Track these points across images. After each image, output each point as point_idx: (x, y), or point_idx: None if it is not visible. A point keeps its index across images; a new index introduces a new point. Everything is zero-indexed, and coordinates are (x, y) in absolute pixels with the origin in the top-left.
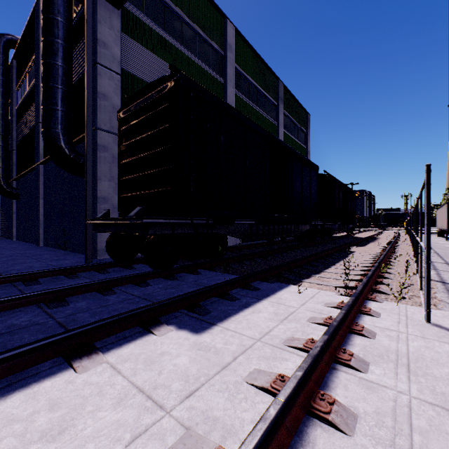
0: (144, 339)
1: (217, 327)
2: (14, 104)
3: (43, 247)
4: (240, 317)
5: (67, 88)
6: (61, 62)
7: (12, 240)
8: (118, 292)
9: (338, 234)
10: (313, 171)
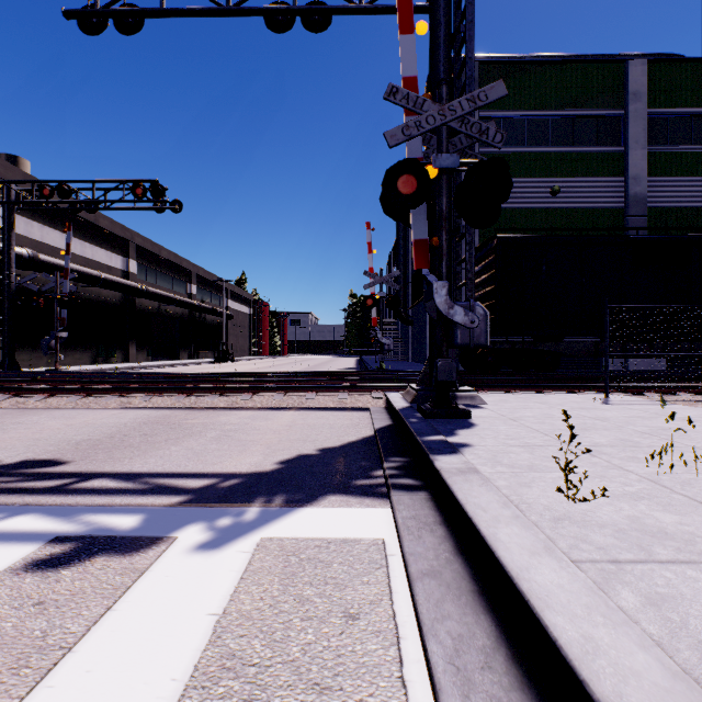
0: None
1: None
2: (409, 242)
3: None
4: None
5: None
6: None
7: (408, 361)
8: None
9: None
10: None
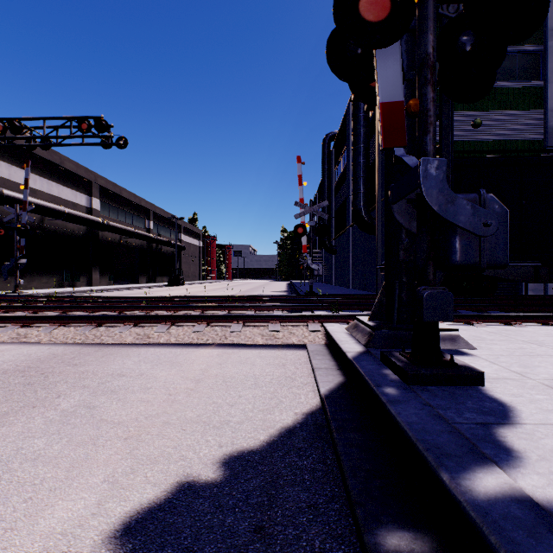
0: None
1: None
2: (333, 183)
3: (352, 289)
4: None
5: (366, 175)
6: (362, 159)
7: (332, 285)
8: None
9: None
10: None
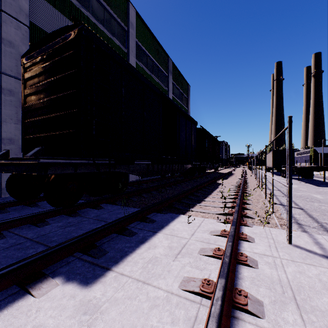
0: (15, 307)
1: (111, 273)
2: None
3: None
4: (137, 256)
5: None
6: None
7: None
8: (9, 235)
9: (208, 171)
10: (193, 125)
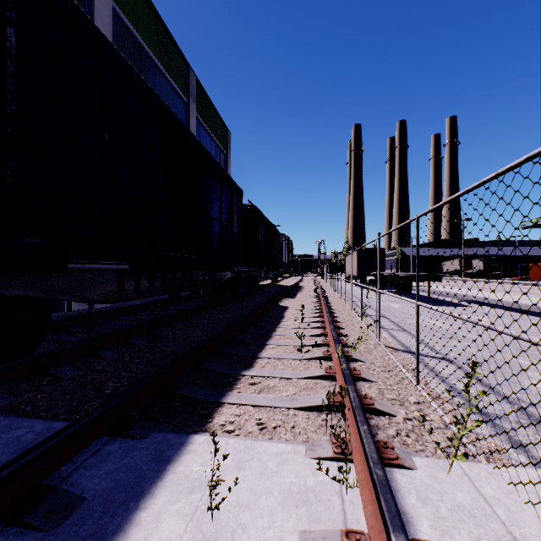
0: None
1: None
2: None
3: None
4: None
5: None
6: None
7: None
8: None
9: (262, 282)
10: (236, 196)
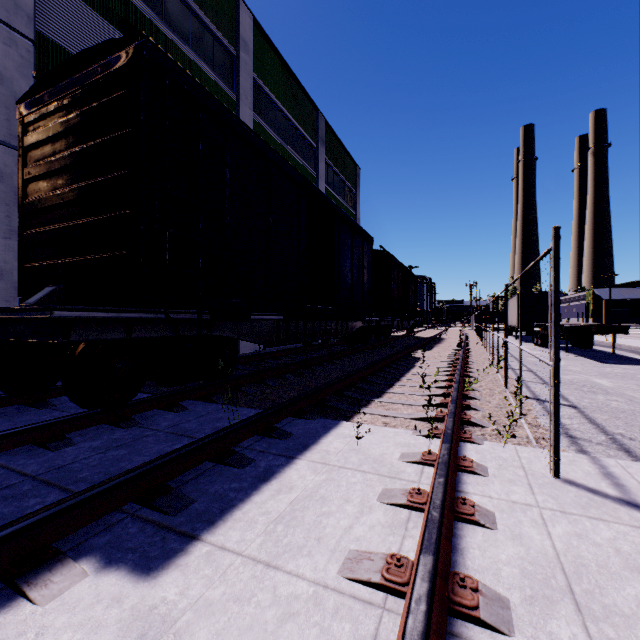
0: None
1: (201, 547)
2: None
3: None
4: (254, 508)
5: None
6: None
7: None
8: None
9: (396, 333)
10: (367, 244)
